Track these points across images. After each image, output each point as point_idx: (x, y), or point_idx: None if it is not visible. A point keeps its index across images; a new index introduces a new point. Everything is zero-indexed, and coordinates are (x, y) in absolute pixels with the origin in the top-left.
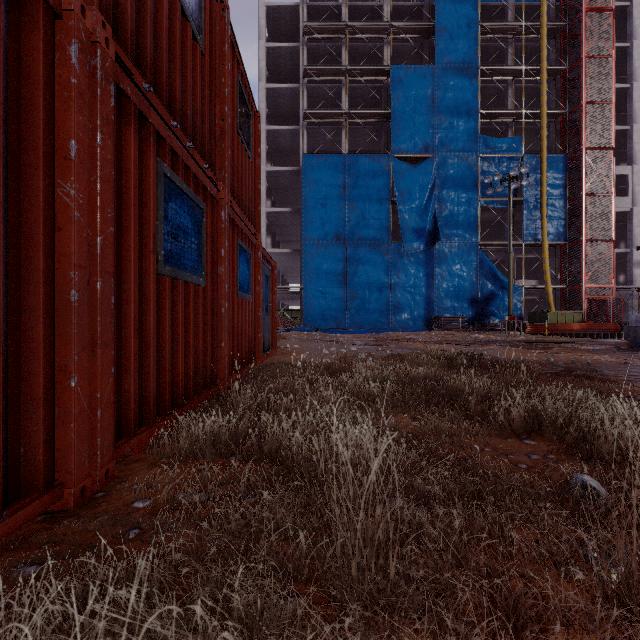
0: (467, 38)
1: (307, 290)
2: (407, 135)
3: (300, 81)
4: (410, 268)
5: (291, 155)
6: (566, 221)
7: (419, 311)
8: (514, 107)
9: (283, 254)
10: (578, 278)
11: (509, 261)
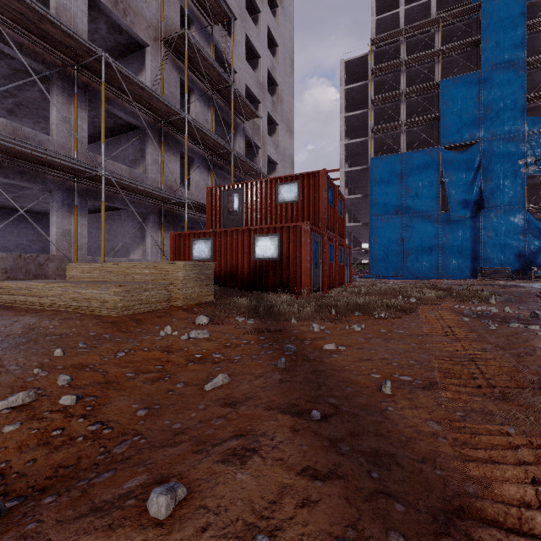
0: (513, 40)
1: (373, 250)
2: (454, 130)
3: (368, 107)
4: (457, 231)
5: (362, 154)
6: None
7: (465, 264)
8: None
9: (356, 226)
10: None
11: None
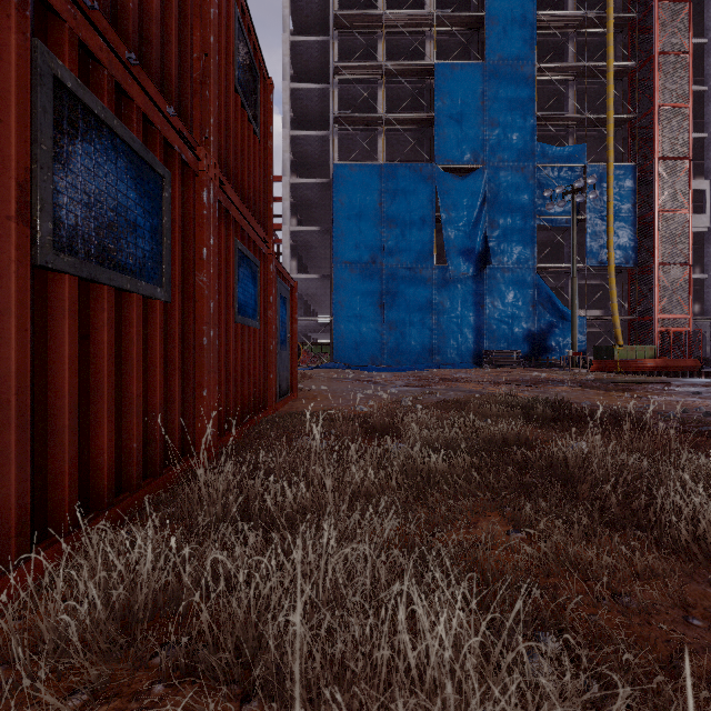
0: (522, 31)
1: (338, 321)
2: (453, 142)
3: (330, 80)
4: (457, 296)
5: (320, 166)
6: (635, 242)
7: (467, 345)
8: (575, 111)
9: (310, 280)
10: (649, 307)
11: (573, 287)
